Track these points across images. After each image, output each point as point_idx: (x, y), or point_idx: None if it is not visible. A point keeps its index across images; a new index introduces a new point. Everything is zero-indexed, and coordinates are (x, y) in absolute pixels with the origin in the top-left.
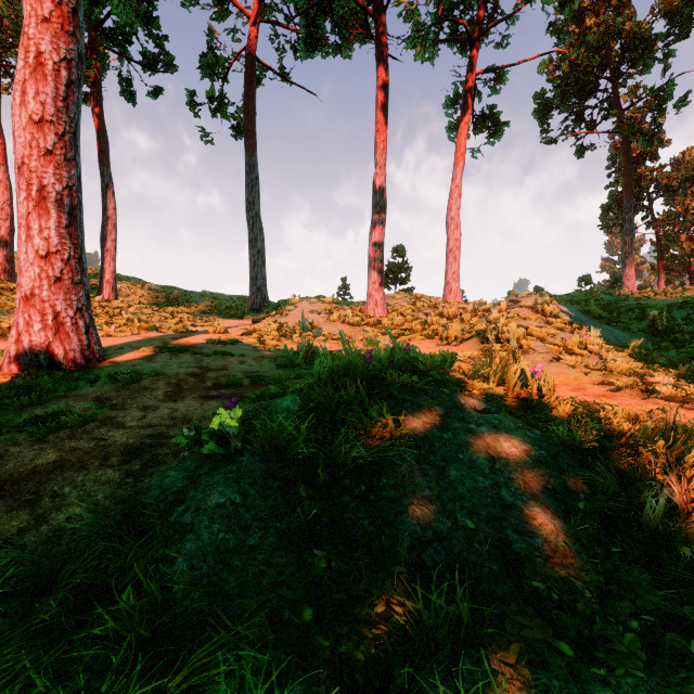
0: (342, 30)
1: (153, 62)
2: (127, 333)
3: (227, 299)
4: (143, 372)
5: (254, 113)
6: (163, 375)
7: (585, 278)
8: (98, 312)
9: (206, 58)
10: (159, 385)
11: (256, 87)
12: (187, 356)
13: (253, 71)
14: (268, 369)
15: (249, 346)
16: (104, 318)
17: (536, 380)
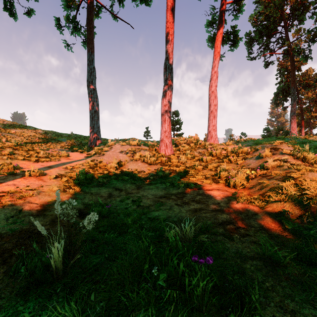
0: None
1: None
2: None
3: (83, 138)
4: None
5: (92, 29)
6: None
7: (266, 128)
8: None
9: None
10: None
11: (96, 17)
12: None
13: (92, 4)
14: None
15: (41, 200)
16: None
17: None
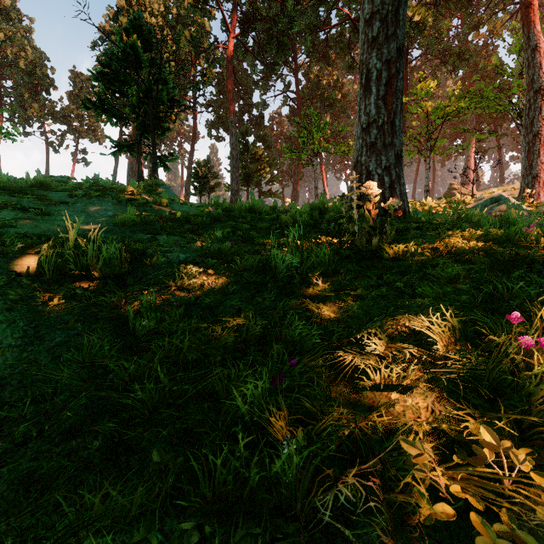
0: None
1: None
2: None
3: None
4: None
5: None
6: None
7: None
8: None
9: None
10: None
11: None
12: None
13: None
14: None
15: None
16: None
17: None
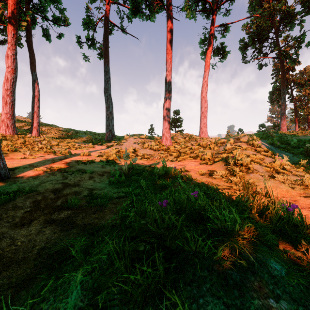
0: (150, 8)
1: (58, 20)
2: (37, 156)
3: (96, 135)
4: (25, 188)
5: (108, 46)
6: (36, 192)
7: (262, 125)
8: (26, 143)
9: (85, 19)
10: (26, 203)
11: (109, 34)
12: (59, 174)
13: (107, 26)
14: (103, 185)
15: (99, 164)
16: (28, 146)
17: (287, 212)
